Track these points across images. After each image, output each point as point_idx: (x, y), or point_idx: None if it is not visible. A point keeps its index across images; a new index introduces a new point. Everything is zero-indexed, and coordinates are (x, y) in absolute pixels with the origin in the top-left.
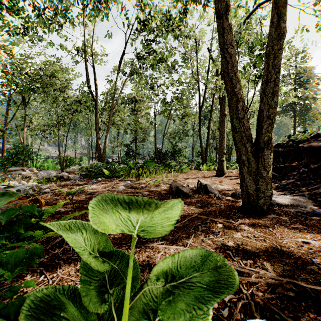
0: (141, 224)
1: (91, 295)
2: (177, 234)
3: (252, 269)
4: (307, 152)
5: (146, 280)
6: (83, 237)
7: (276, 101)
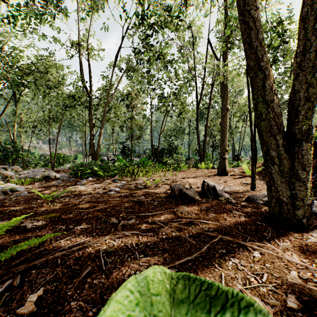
0: None
1: None
2: None
3: None
4: None
5: None
6: None
7: None
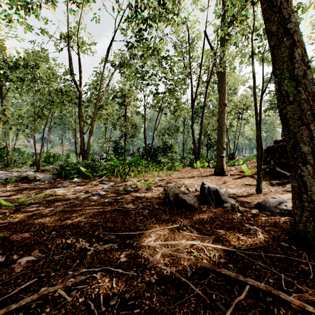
0: None
1: None
2: None
3: None
4: None
5: None
6: None
7: None
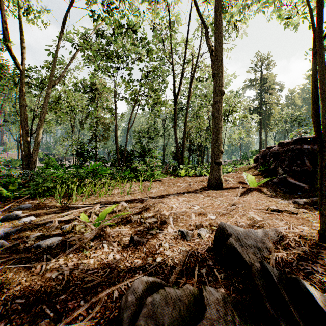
0: None
1: None
2: None
3: None
4: None
5: None
6: None
7: None
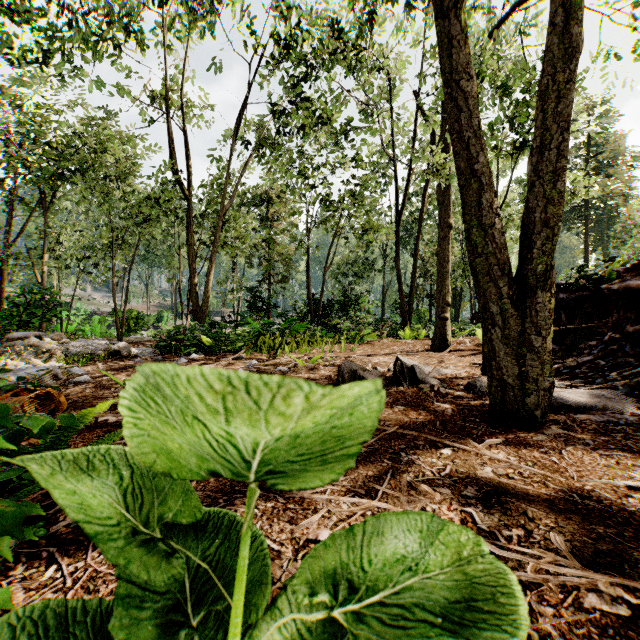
0: (266, 457)
1: (140, 635)
2: (355, 471)
3: (525, 550)
4: (618, 300)
5: (286, 586)
6: (123, 487)
7: (562, 189)
